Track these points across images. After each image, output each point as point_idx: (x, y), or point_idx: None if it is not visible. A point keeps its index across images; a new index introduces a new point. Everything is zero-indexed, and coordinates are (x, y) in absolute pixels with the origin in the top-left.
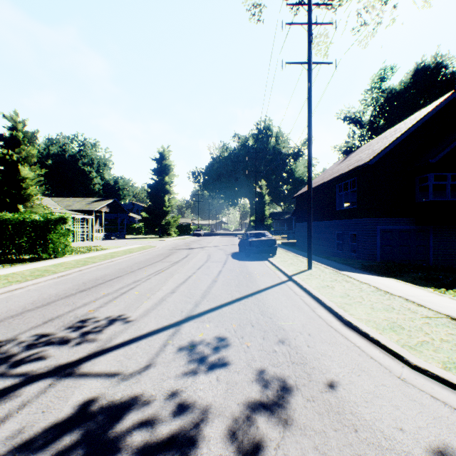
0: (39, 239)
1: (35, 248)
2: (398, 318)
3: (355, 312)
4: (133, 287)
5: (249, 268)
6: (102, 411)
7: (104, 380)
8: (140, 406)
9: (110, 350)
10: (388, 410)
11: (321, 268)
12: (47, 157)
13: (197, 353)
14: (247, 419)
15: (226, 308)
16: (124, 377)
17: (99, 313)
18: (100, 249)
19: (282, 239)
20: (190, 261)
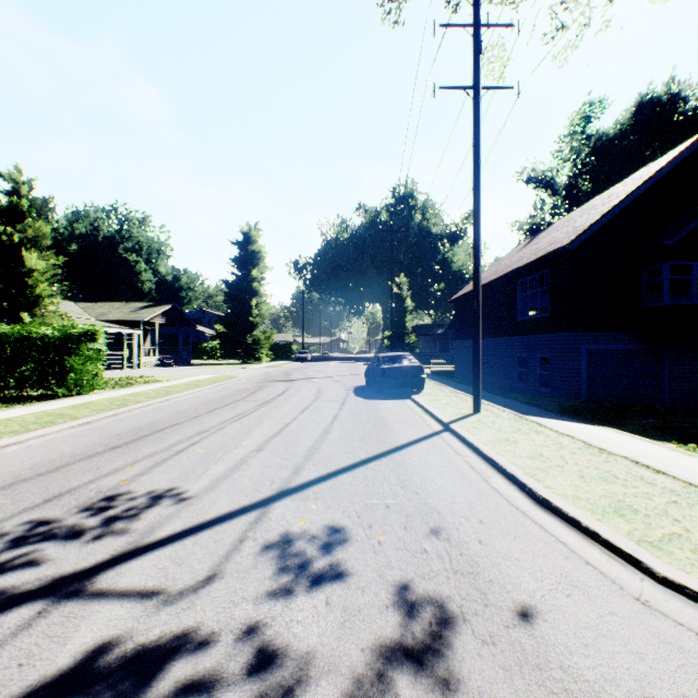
0: (53, 366)
1: (46, 379)
2: (626, 493)
3: (554, 483)
4: (196, 441)
5: (382, 412)
6: (125, 664)
7: (133, 605)
8: (192, 654)
9: (148, 549)
10: (626, 662)
11: (495, 412)
12: (70, 239)
13: (294, 554)
14: (378, 679)
15: (345, 477)
16: (168, 598)
17: (137, 485)
18: (149, 380)
19: (432, 365)
20: (289, 400)
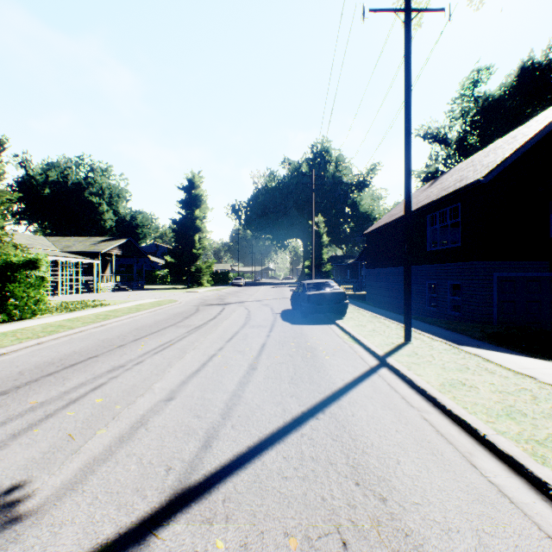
0: None
1: None
2: None
3: None
4: (101, 384)
5: (310, 340)
6: None
7: None
8: None
9: None
10: None
11: (426, 341)
12: (44, 185)
13: None
14: None
15: (273, 456)
16: None
17: None
18: (99, 304)
19: (347, 290)
20: (219, 326)
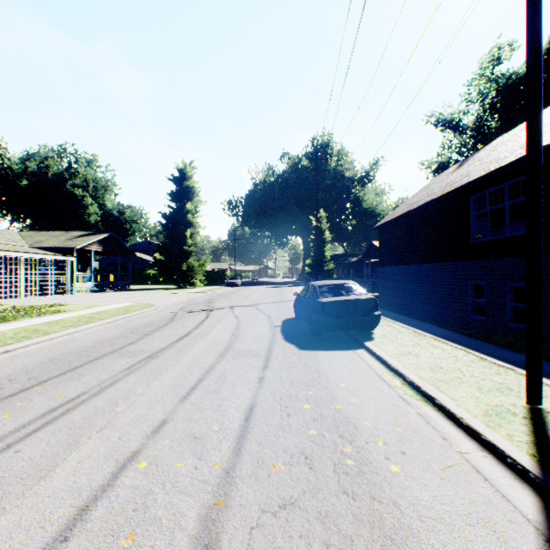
0: None
1: None
2: None
3: None
4: None
5: (336, 392)
6: None
7: None
8: None
9: None
10: None
11: None
12: (23, 176)
13: None
14: None
15: None
16: None
17: None
18: (53, 310)
19: None
20: (186, 353)
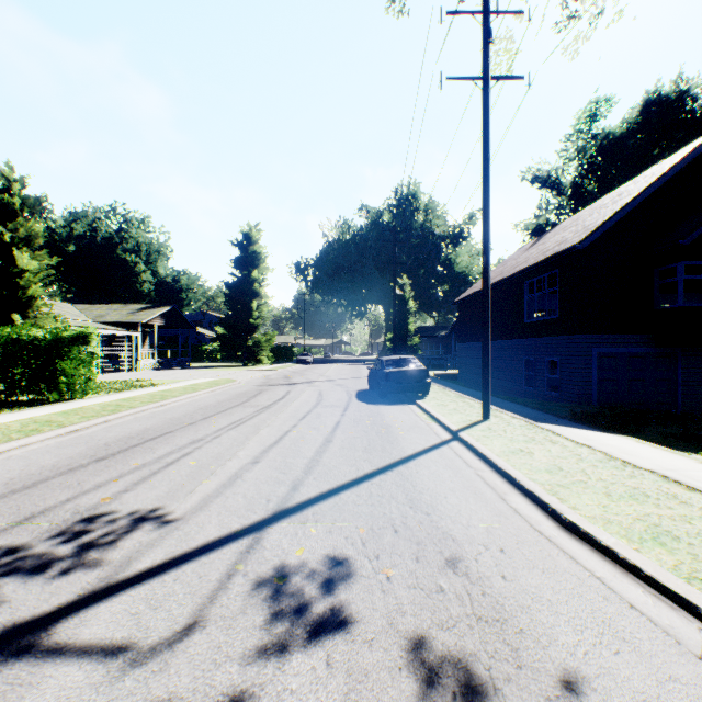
0: (43, 370)
1: (37, 384)
2: (661, 515)
3: (579, 503)
4: (189, 452)
5: (386, 418)
6: None
7: (94, 666)
8: None
9: (122, 587)
10: None
11: (505, 418)
12: (68, 240)
13: (289, 593)
14: None
15: (348, 494)
16: (137, 656)
17: (119, 505)
18: (146, 384)
19: (436, 368)
20: (289, 406)
